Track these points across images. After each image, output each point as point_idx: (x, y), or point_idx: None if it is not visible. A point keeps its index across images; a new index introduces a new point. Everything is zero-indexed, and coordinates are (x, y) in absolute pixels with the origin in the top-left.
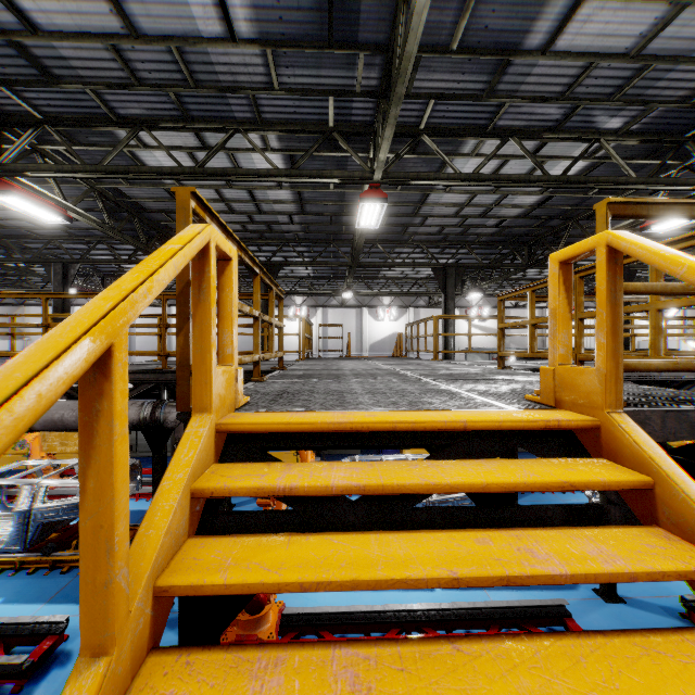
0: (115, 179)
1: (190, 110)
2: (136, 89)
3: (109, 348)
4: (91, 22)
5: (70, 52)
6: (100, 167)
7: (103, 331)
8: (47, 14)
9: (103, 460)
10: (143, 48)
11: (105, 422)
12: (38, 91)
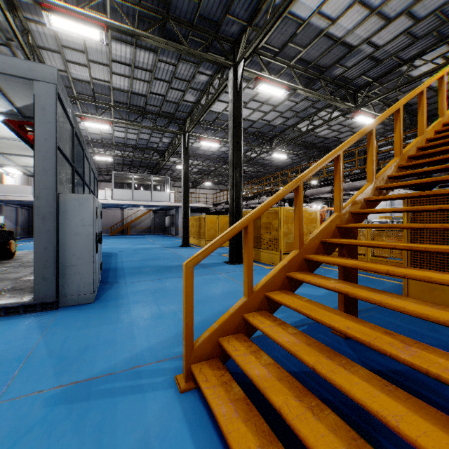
0: (396, 94)
1: (443, 34)
2: (415, 43)
3: (442, 75)
4: (399, 30)
5: (388, 47)
6: (395, 87)
7: (442, 72)
8: (383, 39)
9: (441, 91)
10: (421, 24)
11: (441, 86)
12: (372, 70)
